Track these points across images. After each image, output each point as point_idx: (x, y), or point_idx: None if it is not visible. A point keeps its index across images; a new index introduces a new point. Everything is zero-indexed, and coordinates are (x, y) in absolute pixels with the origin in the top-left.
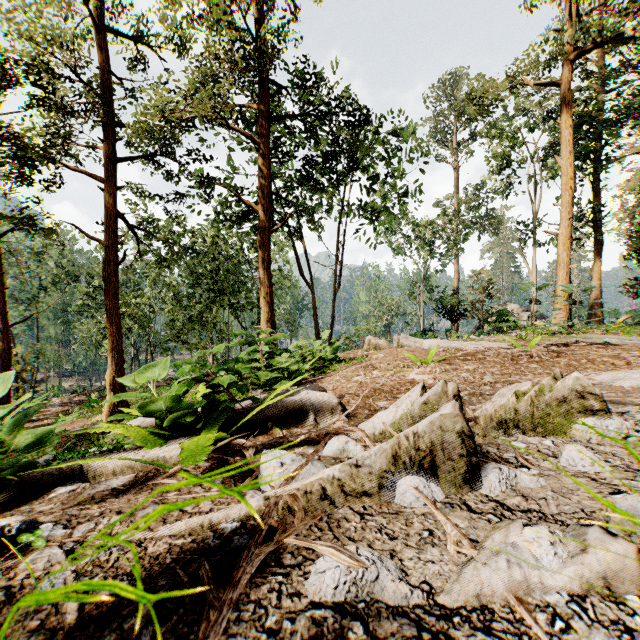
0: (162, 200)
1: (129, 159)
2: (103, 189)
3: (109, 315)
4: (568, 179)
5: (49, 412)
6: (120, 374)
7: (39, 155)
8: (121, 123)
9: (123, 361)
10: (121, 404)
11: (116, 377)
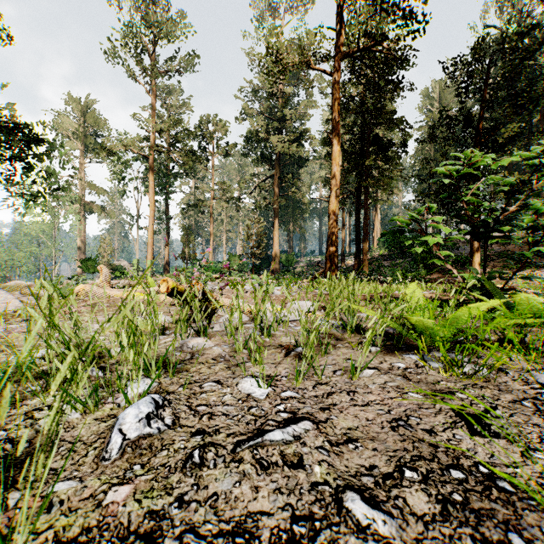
0: None
1: None
2: None
3: None
4: (152, 205)
5: None
6: None
7: None
8: None
9: None
10: None
11: None
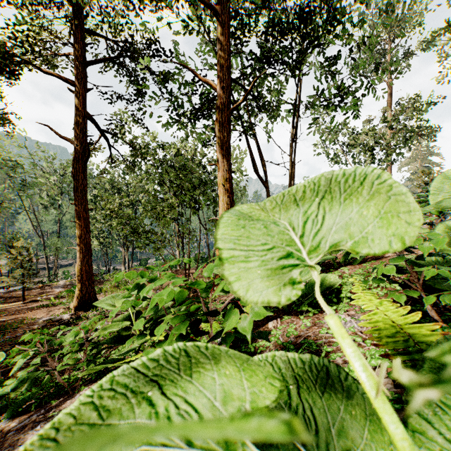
0: (127, 103)
1: (95, 61)
2: (71, 90)
3: (77, 210)
4: None
5: (51, 293)
6: (87, 266)
7: (1, 47)
8: (88, 28)
9: (90, 254)
10: (88, 294)
11: (83, 269)
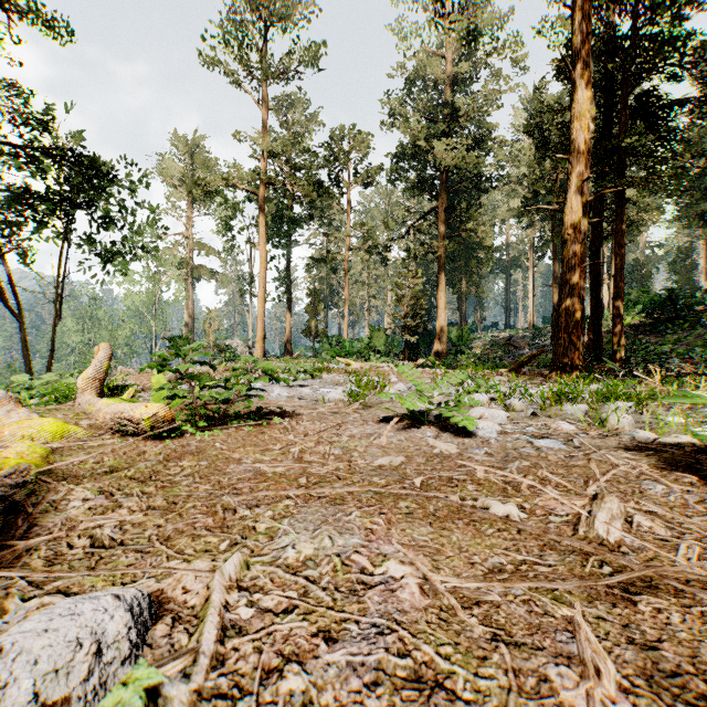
0: None
1: None
2: None
3: None
4: (263, 260)
5: None
6: None
7: None
8: None
9: None
10: None
11: None
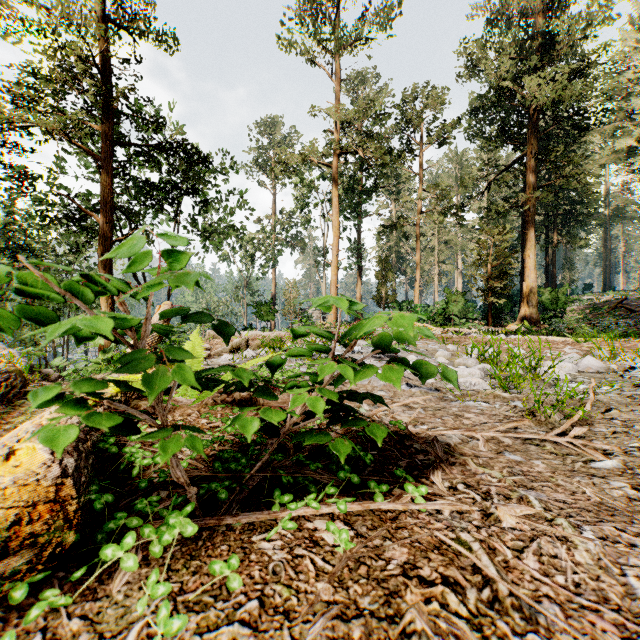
0: None
1: None
2: None
3: None
4: (336, 230)
5: None
6: None
7: None
8: None
9: None
10: None
11: None
